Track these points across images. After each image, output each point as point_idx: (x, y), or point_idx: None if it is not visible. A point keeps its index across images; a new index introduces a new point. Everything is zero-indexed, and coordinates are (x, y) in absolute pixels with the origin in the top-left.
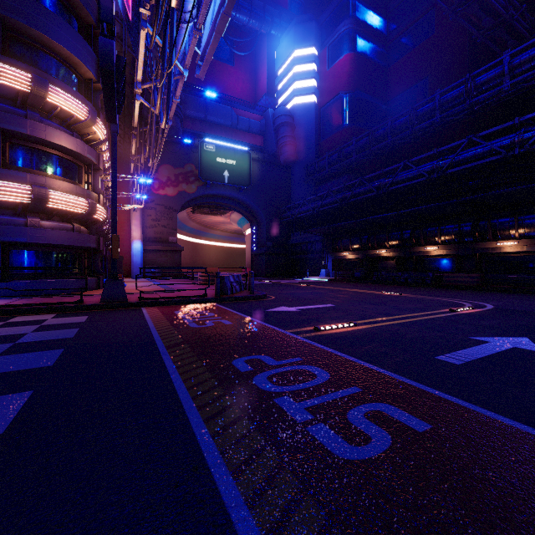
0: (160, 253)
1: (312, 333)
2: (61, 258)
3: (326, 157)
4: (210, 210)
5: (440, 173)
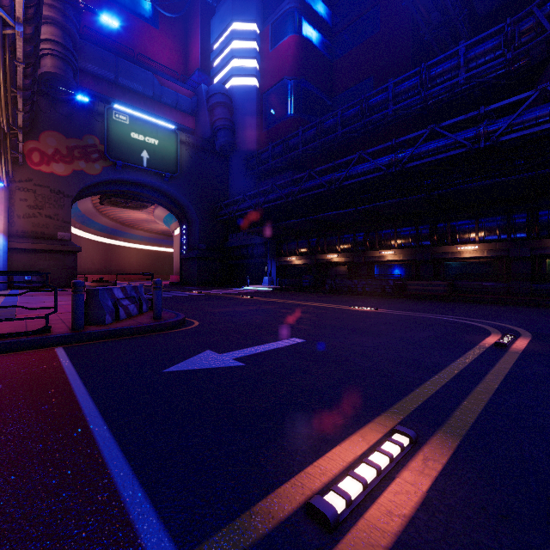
0: (41, 254)
1: None
2: None
3: (269, 148)
4: (125, 201)
5: (400, 167)
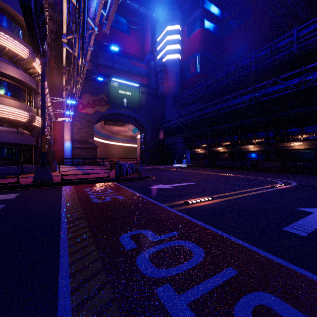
0: (83, 149)
1: (183, 206)
2: (10, 152)
3: (186, 91)
4: (115, 123)
5: (256, 101)
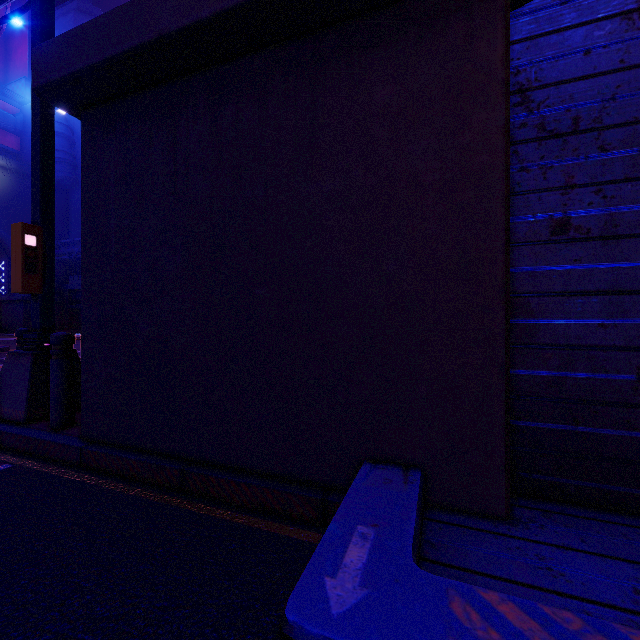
0: None
1: None
2: None
3: None
4: None
5: None
